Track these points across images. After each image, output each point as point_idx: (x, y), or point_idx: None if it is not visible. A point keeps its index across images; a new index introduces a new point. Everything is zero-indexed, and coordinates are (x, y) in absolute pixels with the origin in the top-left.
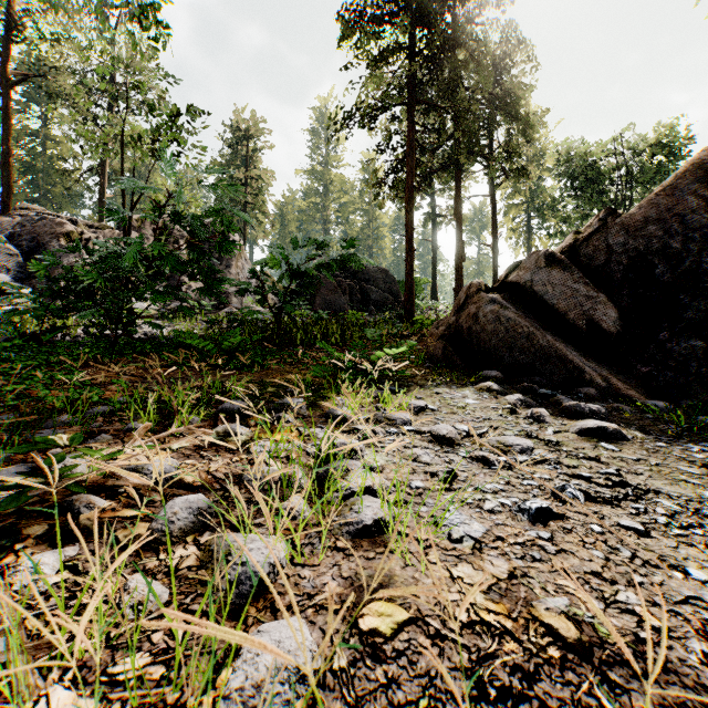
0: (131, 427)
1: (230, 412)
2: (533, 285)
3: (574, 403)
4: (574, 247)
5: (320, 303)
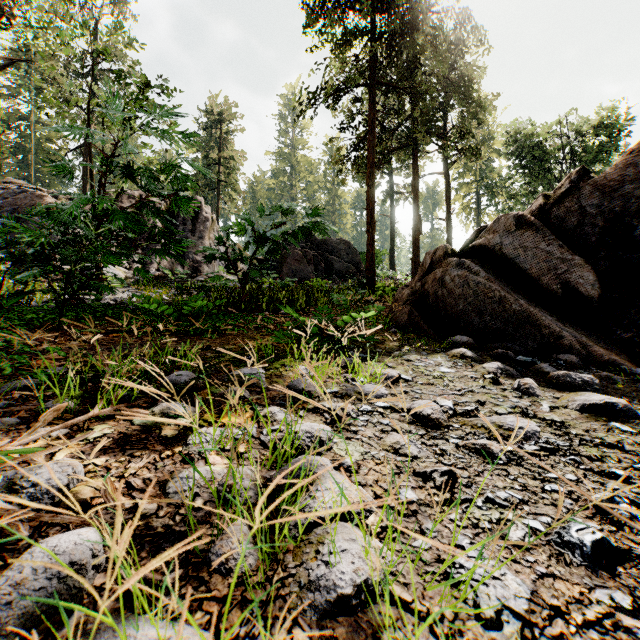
0: (46, 407)
1: (176, 385)
2: (503, 249)
3: (563, 372)
4: (544, 209)
5: (287, 272)
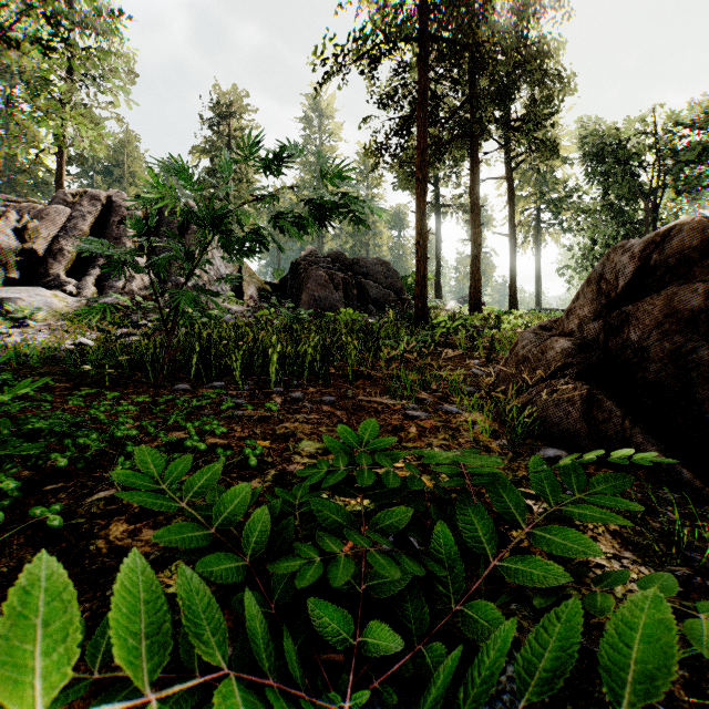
0: None
1: None
2: None
3: None
4: None
5: (307, 301)
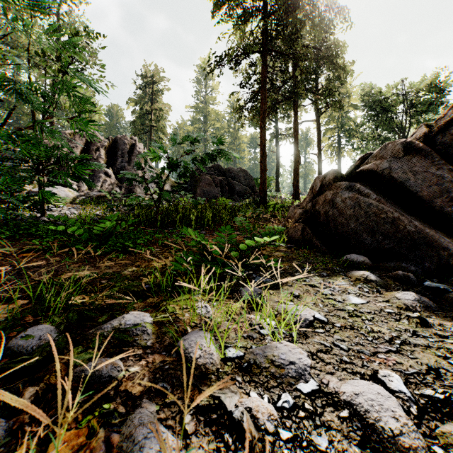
0: None
1: (20, 354)
2: (392, 173)
3: None
4: (429, 137)
5: (200, 193)
